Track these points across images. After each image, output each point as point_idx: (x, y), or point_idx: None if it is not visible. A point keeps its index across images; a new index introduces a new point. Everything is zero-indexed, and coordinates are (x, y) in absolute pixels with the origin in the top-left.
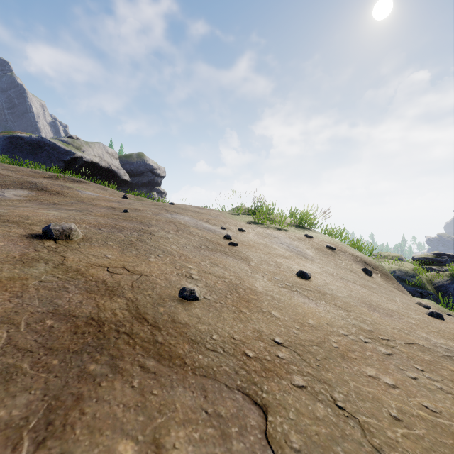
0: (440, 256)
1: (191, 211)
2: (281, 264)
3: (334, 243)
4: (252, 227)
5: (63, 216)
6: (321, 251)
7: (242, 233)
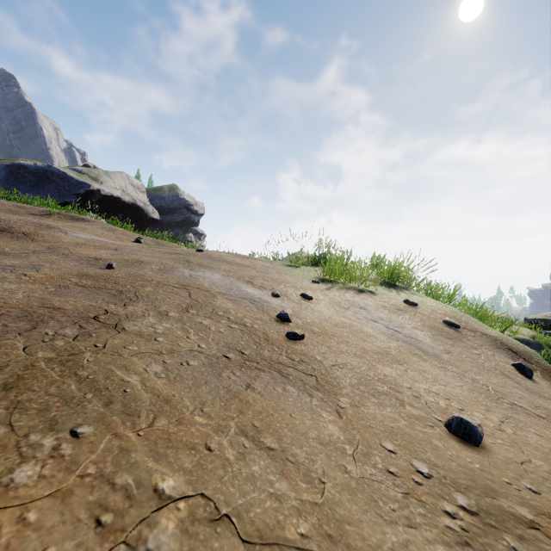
0: None
1: (228, 262)
2: (399, 385)
3: (453, 315)
4: (321, 289)
5: None
6: (439, 332)
7: (308, 303)
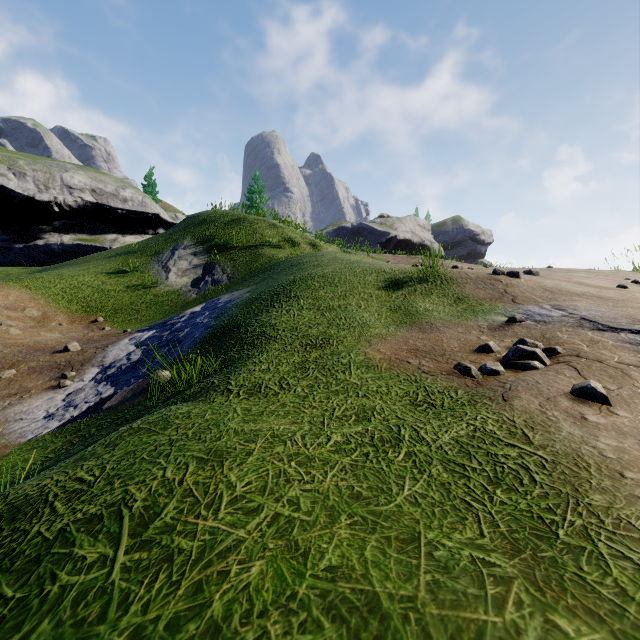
0: None
1: (578, 271)
2: None
3: None
4: None
5: None
6: None
7: None
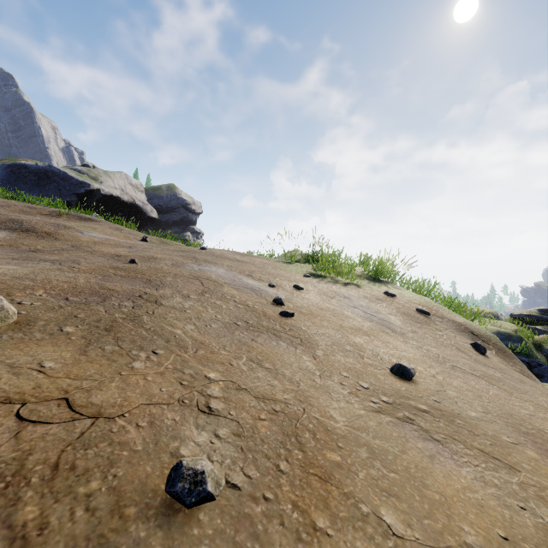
0: (546, 313)
1: (229, 258)
2: (363, 347)
3: (426, 304)
4: (311, 282)
5: (18, 273)
6: (411, 317)
7: (299, 293)
